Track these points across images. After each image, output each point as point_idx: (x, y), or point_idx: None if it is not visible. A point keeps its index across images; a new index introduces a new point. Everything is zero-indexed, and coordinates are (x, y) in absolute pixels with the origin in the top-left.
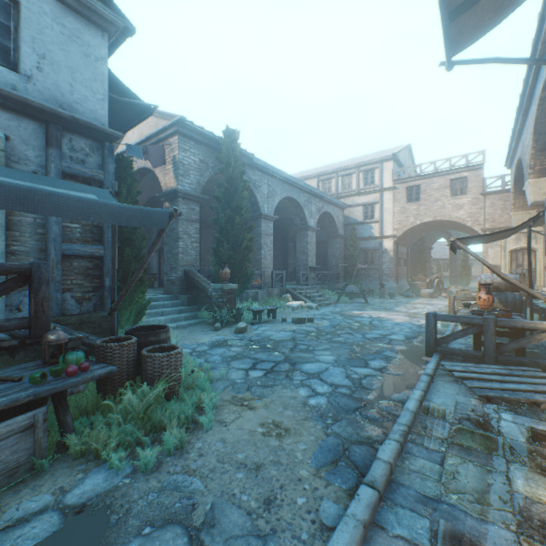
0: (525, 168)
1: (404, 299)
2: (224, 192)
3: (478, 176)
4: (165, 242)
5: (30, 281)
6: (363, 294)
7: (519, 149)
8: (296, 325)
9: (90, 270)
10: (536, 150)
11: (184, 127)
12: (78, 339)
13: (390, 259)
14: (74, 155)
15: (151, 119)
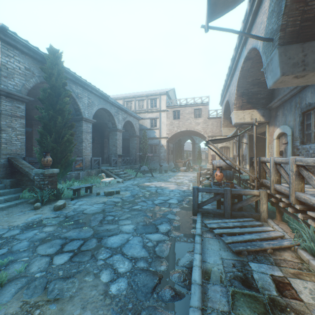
0: (231, 105)
1: (172, 173)
2: (48, 96)
3: (206, 108)
4: None
5: None
6: (151, 171)
7: (227, 95)
8: (107, 197)
9: None
10: (237, 96)
11: (7, 36)
12: None
13: (165, 150)
14: None
15: None
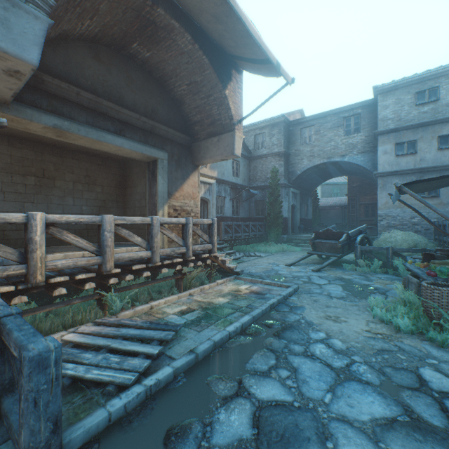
0: None
1: None
2: None
3: None
4: None
5: None
6: None
7: None
8: None
9: None
10: None
11: None
12: None
13: None
14: None
15: None
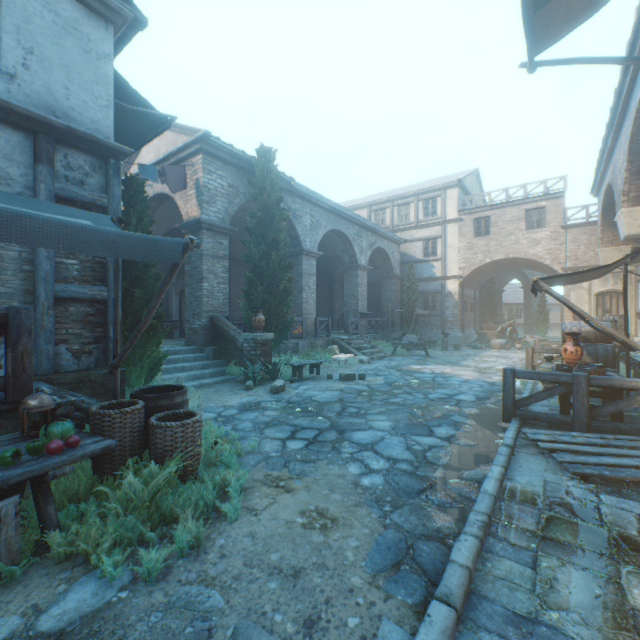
0: (616, 195)
1: (472, 350)
2: (258, 223)
3: (558, 205)
4: (187, 283)
5: (6, 331)
6: (424, 345)
7: (608, 173)
8: (344, 383)
9: (91, 316)
10: (631, 173)
11: (209, 144)
12: (70, 404)
13: (454, 304)
14: (70, 174)
15: (170, 135)
